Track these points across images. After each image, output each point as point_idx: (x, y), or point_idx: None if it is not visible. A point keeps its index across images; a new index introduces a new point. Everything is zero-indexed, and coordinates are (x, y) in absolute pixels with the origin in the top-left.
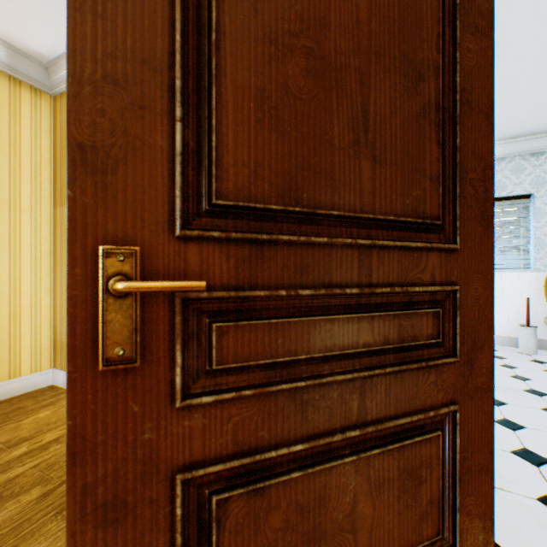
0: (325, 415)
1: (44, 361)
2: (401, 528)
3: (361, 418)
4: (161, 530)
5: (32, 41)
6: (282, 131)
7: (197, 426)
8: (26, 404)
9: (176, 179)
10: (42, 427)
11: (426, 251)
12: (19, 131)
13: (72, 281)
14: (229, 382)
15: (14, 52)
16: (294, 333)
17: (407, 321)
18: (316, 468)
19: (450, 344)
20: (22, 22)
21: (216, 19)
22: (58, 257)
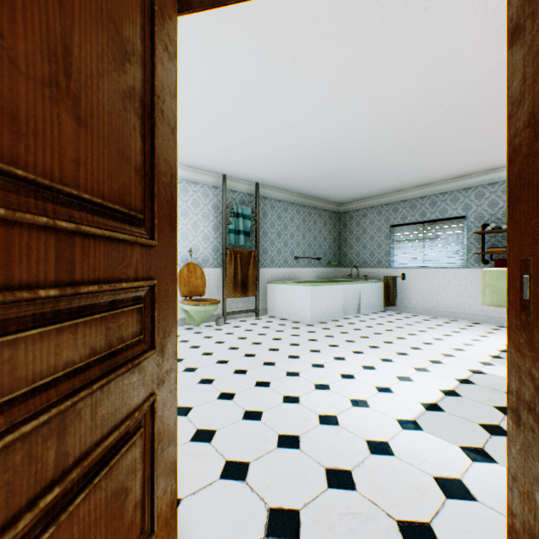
0: (0, 503)
1: None
2: None
3: (62, 467)
4: None
5: None
6: None
7: None
8: None
9: None
10: None
11: (132, 245)
12: None
13: None
14: None
15: None
16: None
17: (116, 323)
18: None
19: (151, 337)
20: None
21: None
22: None
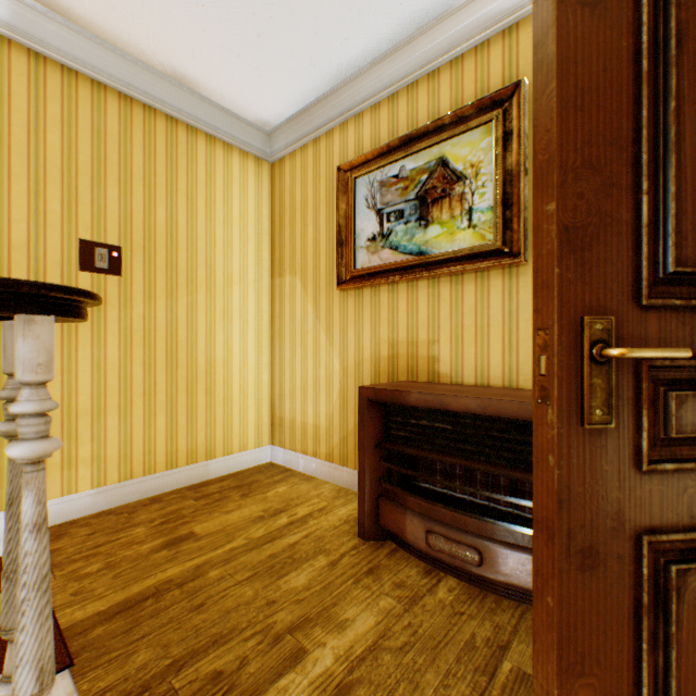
0: None
1: (264, 437)
2: None
3: None
4: (624, 586)
5: (262, 111)
6: None
7: (654, 492)
8: (259, 478)
9: (641, 251)
10: (288, 501)
11: None
12: (246, 203)
13: (558, 348)
14: (681, 452)
15: (245, 125)
16: None
17: None
18: None
19: None
20: (261, 95)
21: (674, 86)
22: (276, 330)
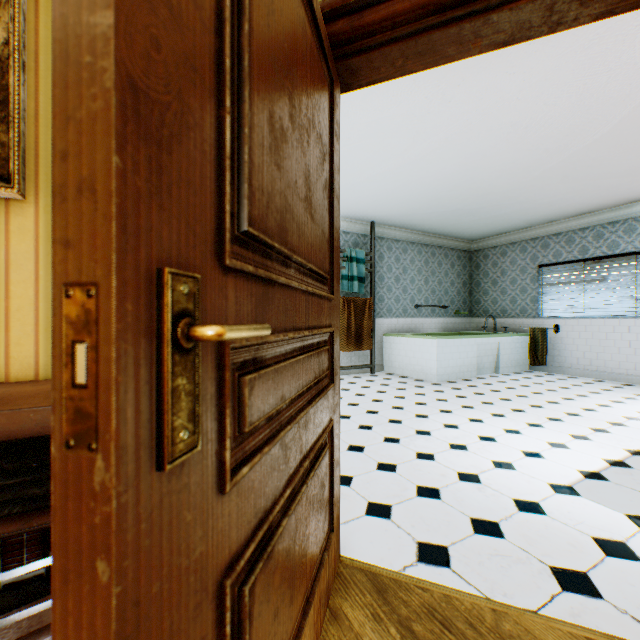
0: (294, 455)
1: None
2: (319, 533)
3: (306, 448)
4: None
5: None
6: (280, 167)
7: (233, 510)
8: None
9: (226, 189)
10: None
11: (324, 300)
12: None
13: (121, 326)
14: (250, 445)
15: None
16: (285, 378)
17: (321, 358)
18: (293, 508)
19: (330, 373)
20: None
21: (249, 7)
22: None
